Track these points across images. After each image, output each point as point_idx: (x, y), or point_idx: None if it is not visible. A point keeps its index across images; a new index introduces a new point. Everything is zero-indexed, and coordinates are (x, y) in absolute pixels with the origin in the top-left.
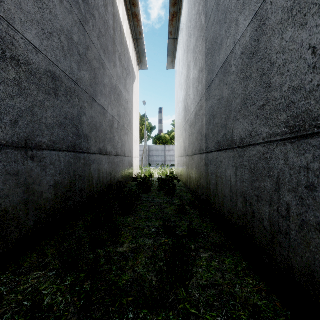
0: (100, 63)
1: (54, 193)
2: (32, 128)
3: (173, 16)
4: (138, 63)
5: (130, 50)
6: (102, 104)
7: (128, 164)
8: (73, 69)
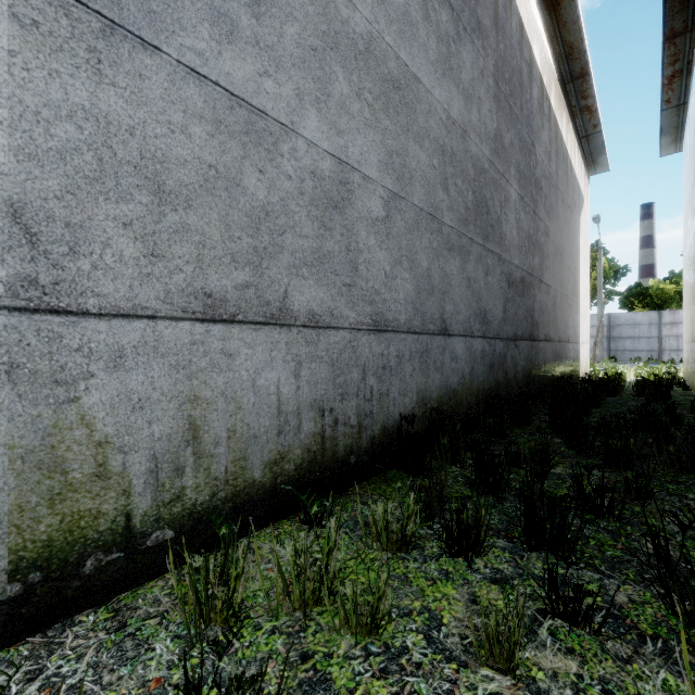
0: (545, 234)
1: (522, 375)
2: (516, 325)
3: (671, 78)
4: (588, 167)
5: (574, 166)
6: (547, 280)
7: (572, 354)
8: (530, 263)
